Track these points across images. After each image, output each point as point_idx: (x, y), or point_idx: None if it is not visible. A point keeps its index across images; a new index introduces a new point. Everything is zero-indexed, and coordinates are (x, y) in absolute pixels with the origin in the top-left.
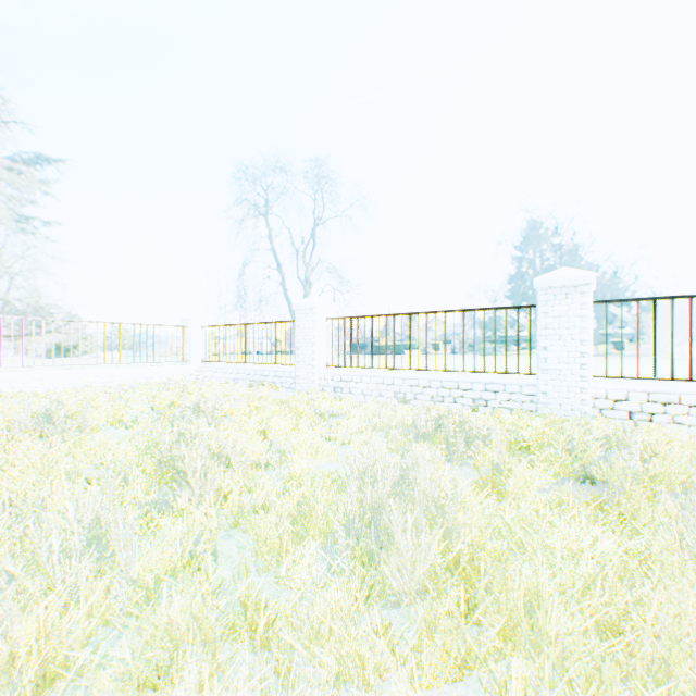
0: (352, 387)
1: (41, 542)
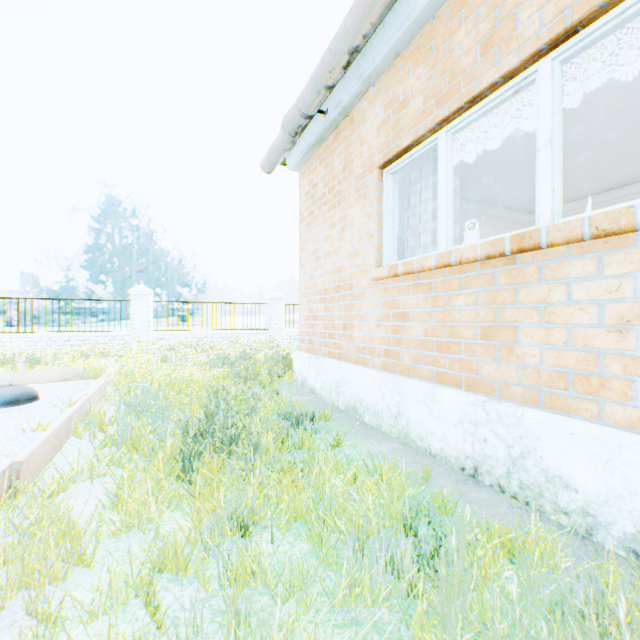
0: (3, 346)
1: (41, 357)
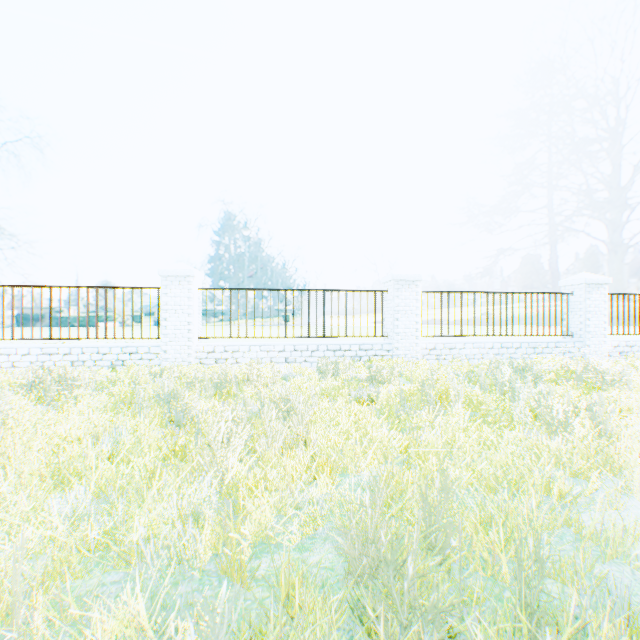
0: None
1: None
